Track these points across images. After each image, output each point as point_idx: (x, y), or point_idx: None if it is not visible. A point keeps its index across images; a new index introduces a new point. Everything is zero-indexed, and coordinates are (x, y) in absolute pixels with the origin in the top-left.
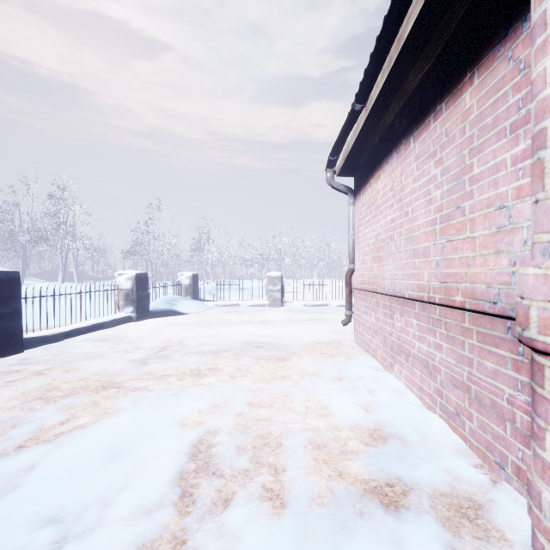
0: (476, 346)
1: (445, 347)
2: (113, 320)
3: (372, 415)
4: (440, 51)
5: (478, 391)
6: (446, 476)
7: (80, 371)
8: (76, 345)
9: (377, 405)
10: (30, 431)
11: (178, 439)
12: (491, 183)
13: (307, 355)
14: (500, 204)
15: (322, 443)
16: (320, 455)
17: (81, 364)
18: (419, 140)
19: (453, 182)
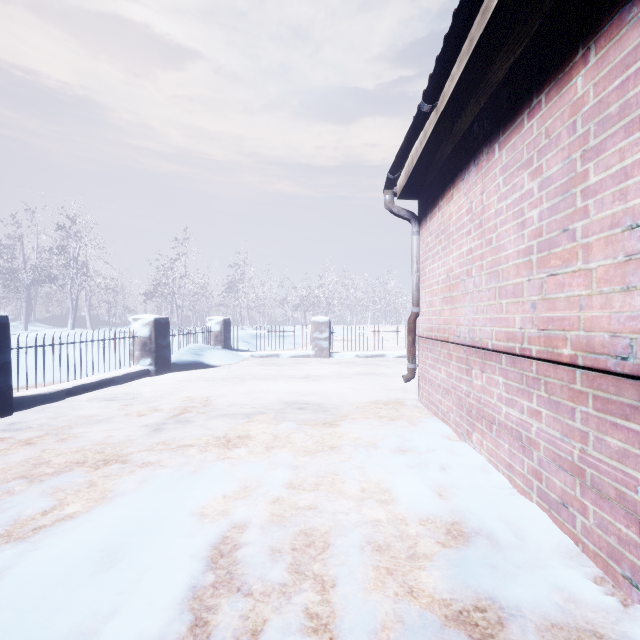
0: (593, 416)
1: (545, 415)
2: (127, 375)
3: (448, 502)
4: (538, 28)
5: (596, 477)
6: (557, 596)
7: (79, 440)
8: (78, 406)
9: (454, 487)
10: (1, 525)
11: (193, 537)
12: (617, 194)
13: (361, 419)
14: (631, 222)
15: (385, 544)
16: (383, 561)
17: (81, 431)
18: (508, 146)
19: (557, 197)
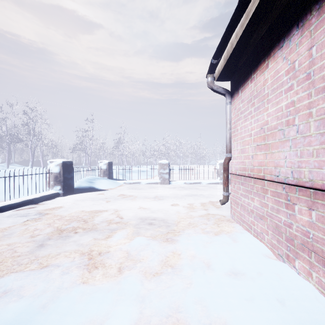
0: None
1: None
2: (43, 197)
3: None
4: None
5: None
6: None
7: None
8: None
9: None
10: None
11: None
12: None
13: (194, 235)
14: None
15: None
16: None
17: None
18: None
19: None
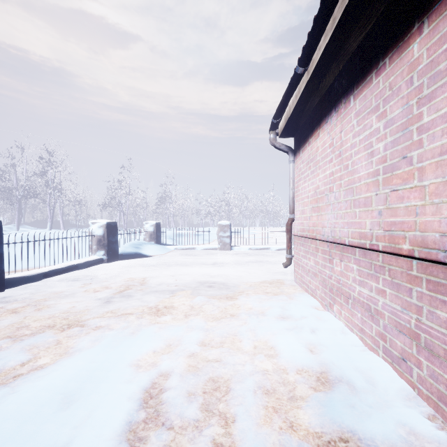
0: (426, 295)
1: (389, 293)
2: (87, 262)
3: (317, 356)
4: (383, 9)
5: (428, 340)
6: (401, 430)
7: (51, 309)
8: (52, 285)
9: (321, 345)
10: None
11: (130, 383)
12: (445, 130)
13: (253, 294)
14: None
15: (271, 388)
16: (270, 401)
17: (53, 303)
18: (360, 97)
19: (398, 133)
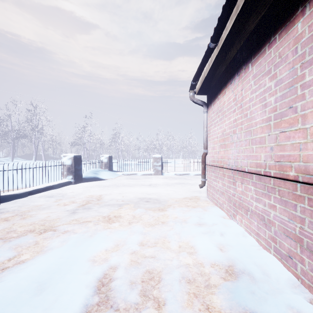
0: (308, 209)
1: (279, 207)
2: (60, 184)
3: (225, 254)
4: None
5: (310, 243)
6: (290, 312)
7: (32, 218)
8: (34, 200)
9: (228, 245)
10: None
11: (88, 274)
12: None
13: (178, 207)
14: None
15: (192, 278)
16: (191, 289)
17: (34, 213)
18: (256, 64)
19: (286, 89)
